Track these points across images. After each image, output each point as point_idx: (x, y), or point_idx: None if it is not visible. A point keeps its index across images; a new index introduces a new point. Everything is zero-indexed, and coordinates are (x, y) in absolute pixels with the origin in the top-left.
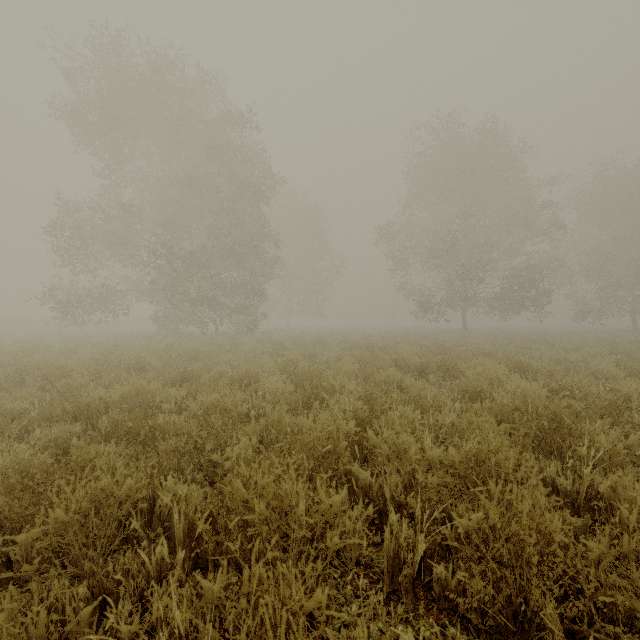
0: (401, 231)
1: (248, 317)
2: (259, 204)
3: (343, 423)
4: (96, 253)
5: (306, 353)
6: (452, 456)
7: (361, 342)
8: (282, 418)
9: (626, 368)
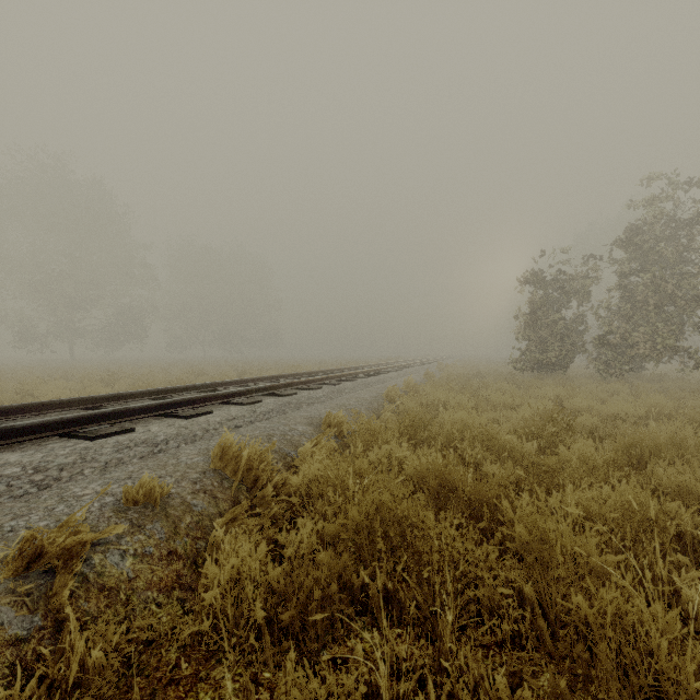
0: None
1: None
2: None
3: (37, 383)
4: None
5: None
6: (79, 386)
7: None
8: (2, 387)
9: (161, 371)
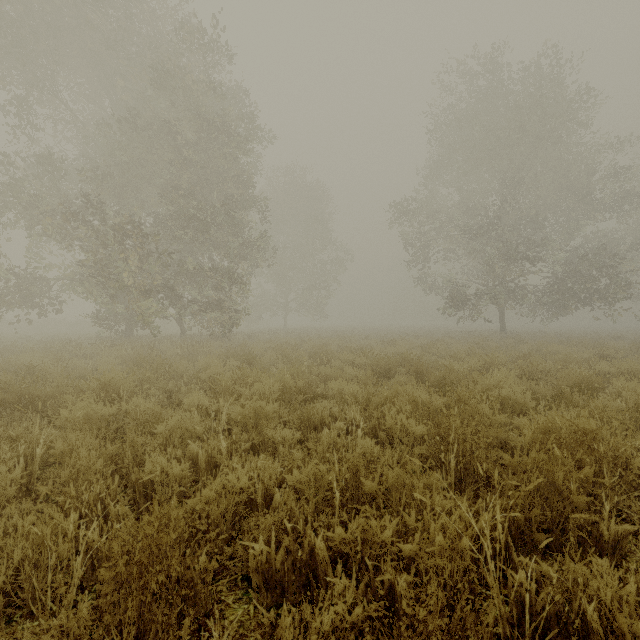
0: (422, 209)
1: (223, 315)
2: (235, 155)
3: None
4: (7, 225)
5: (292, 389)
6: None
7: (384, 352)
8: None
9: None
